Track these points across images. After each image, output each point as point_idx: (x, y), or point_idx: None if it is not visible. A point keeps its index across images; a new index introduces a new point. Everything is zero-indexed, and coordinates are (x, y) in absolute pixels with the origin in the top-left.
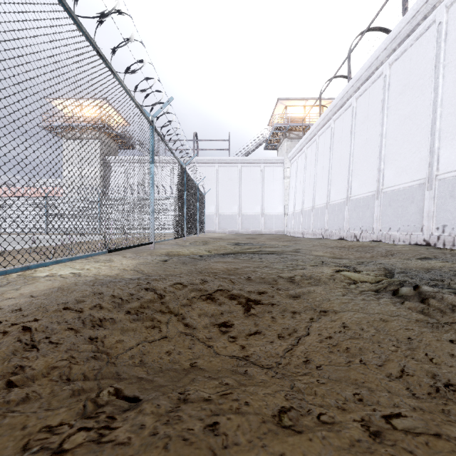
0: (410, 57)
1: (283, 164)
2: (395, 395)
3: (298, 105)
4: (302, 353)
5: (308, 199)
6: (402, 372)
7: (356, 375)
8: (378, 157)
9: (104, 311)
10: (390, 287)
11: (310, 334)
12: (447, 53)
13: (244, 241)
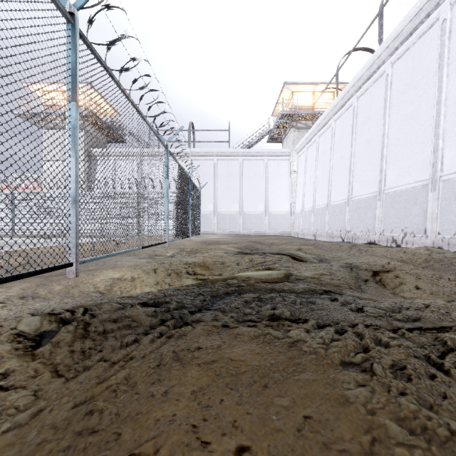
0: None
1: (289, 157)
2: None
3: (306, 90)
4: None
5: (321, 195)
6: None
7: None
8: (433, 132)
9: None
10: None
11: None
12: None
13: (248, 248)
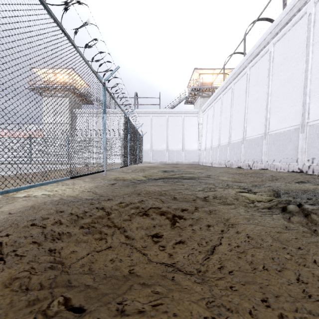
0: (288, 38)
1: (197, 114)
2: (296, 301)
3: (208, 73)
4: (217, 261)
5: (215, 139)
6: (298, 278)
7: (261, 280)
8: (265, 109)
9: (63, 226)
10: (280, 205)
11: (222, 244)
12: (315, 35)
13: (170, 169)
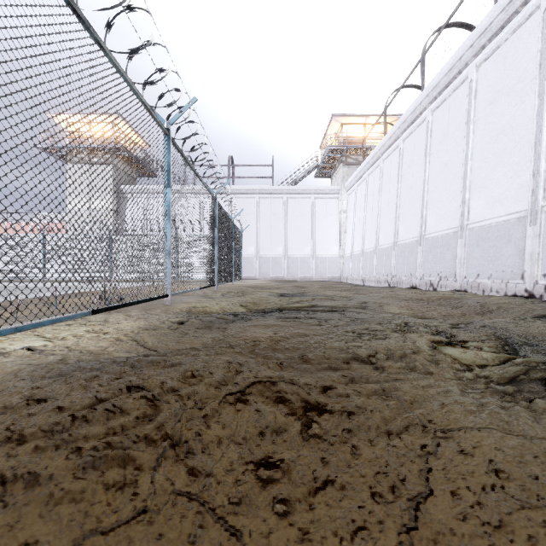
0: (504, 55)
1: (338, 195)
2: None
3: (356, 122)
4: None
5: (369, 237)
6: None
7: None
8: (462, 184)
9: (24, 450)
10: (536, 375)
11: (434, 493)
12: None
13: (291, 291)
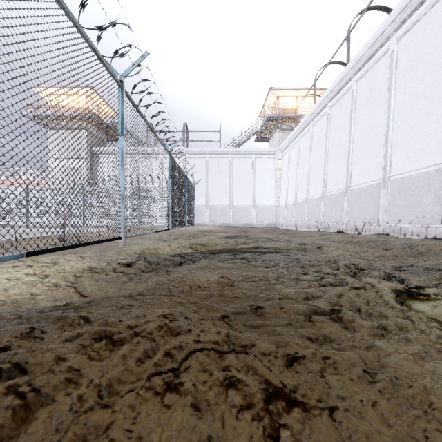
0: (423, 27)
1: (274, 155)
2: None
3: (290, 95)
4: None
5: (301, 190)
6: None
7: None
8: (384, 141)
9: None
10: None
11: None
12: None
13: (236, 235)
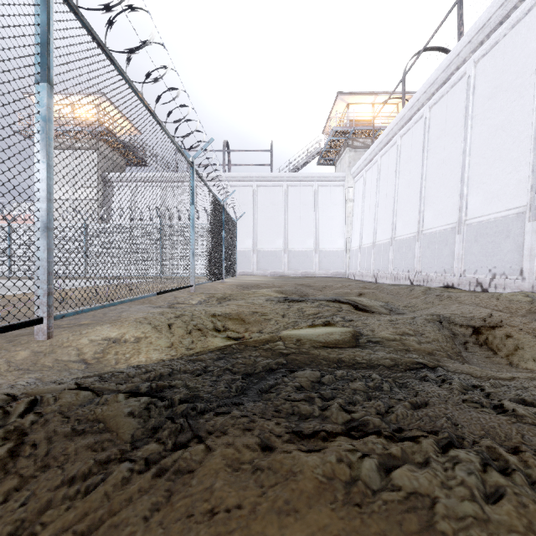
0: None
1: (343, 182)
2: None
3: (364, 102)
4: None
5: (383, 227)
6: None
7: None
8: (532, 146)
9: None
10: None
11: None
12: None
13: (296, 292)
